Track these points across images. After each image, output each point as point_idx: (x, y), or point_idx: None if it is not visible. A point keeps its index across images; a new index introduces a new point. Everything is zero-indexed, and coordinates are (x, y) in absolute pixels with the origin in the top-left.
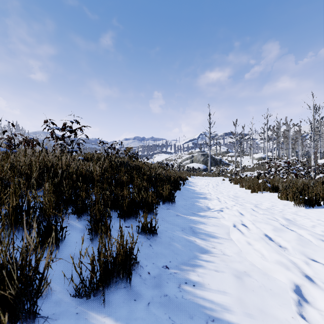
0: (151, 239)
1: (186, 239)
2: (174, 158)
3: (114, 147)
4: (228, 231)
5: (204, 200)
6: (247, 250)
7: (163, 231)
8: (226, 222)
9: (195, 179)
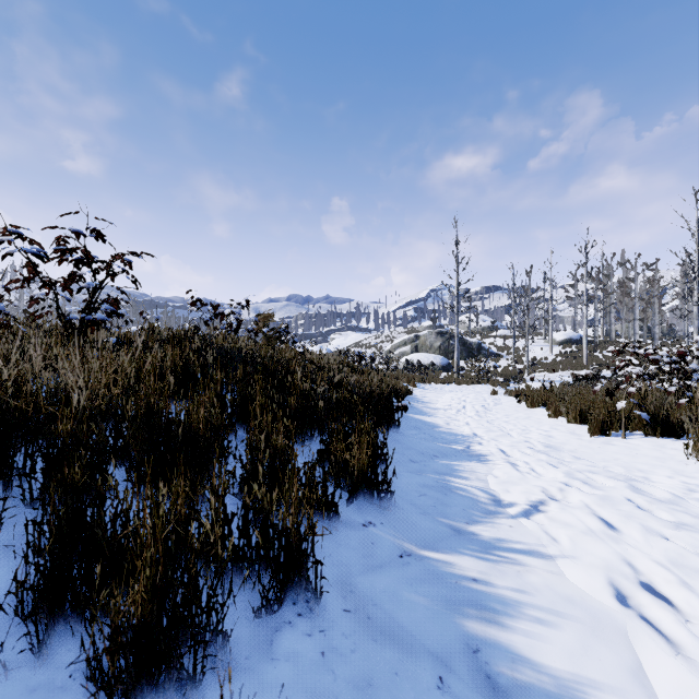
0: None
1: None
2: (376, 342)
3: (221, 311)
4: (634, 659)
5: (471, 466)
6: None
7: None
8: (589, 585)
9: (428, 393)
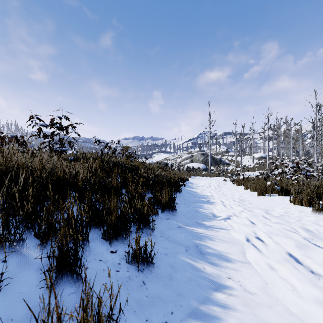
0: (145, 270)
1: (192, 267)
2: (174, 158)
3: (109, 146)
4: (243, 250)
5: (208, 205)
6: (275, 283)
7: (161, 255)
8: (237, 236)
9: (196, 180)
